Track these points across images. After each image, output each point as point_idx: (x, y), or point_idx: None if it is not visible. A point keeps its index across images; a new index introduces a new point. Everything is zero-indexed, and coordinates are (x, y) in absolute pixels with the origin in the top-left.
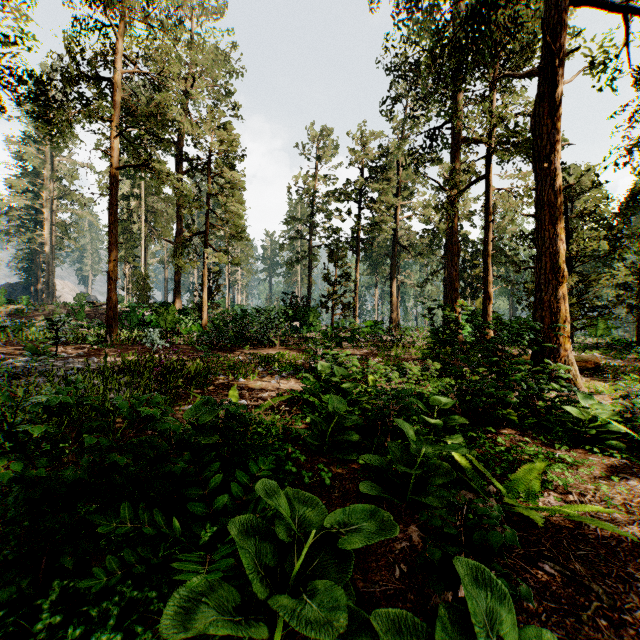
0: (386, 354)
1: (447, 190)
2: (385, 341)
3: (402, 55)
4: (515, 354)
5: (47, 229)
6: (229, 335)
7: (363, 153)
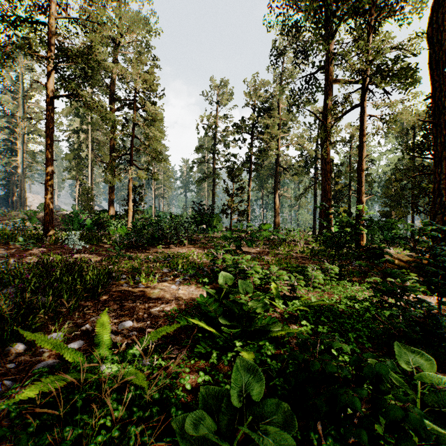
0: (276, 252)
1: (322, 120)
2: (271, 240)
3: (286, 13)
4: (397, 255)
5: (20, 156)
6: (145, 236)
7: (254, 95)
